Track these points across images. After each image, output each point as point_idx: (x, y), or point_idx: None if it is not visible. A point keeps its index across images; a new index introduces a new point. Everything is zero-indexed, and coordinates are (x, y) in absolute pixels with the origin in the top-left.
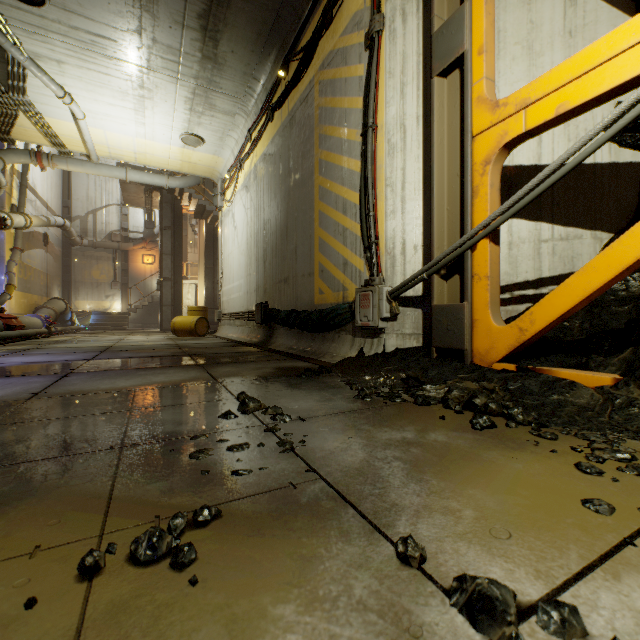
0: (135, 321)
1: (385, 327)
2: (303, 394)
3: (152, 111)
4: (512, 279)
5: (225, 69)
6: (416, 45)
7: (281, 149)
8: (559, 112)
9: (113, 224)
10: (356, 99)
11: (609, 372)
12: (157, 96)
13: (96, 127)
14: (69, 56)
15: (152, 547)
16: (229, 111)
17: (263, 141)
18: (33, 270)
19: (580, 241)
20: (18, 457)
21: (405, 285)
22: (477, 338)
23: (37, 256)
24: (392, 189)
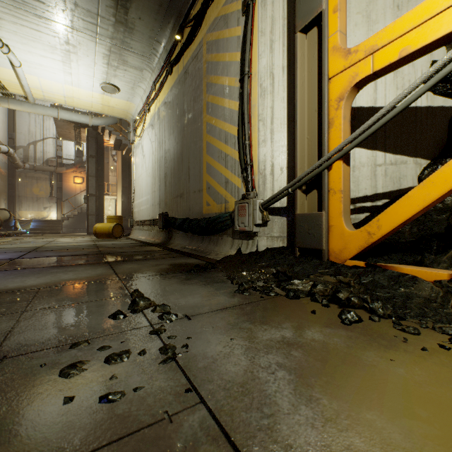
0: (68, 227)
1: (258, 231)
2: (191, 289)
3: (77, 63)
4: (355, 194)
5: (134, 32)
6: (282, 11)
7: (178, 95)
8: (402, 55)
9: (50, 153)
10: (235, 54)
11: (442, 268)
12: (80, 51)
13: (31, 74)
14: (4, 13)
15: None
16: (138, 67)
17: (164, 90)
18: None
19: (405, 165)
20: None
21: (274, 198)
22: (332, 240)
23: None
24: (263, 123)
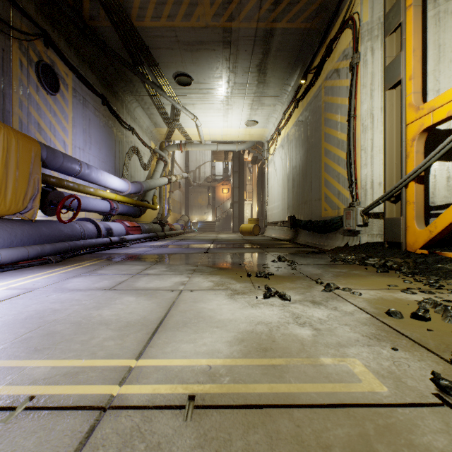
0: (218, 226)
1: (360, 230)
2: (306, 259)
3: (231, 114)
4: (449, 200)
5: (270, 85)
6: (380, 66)
7: (302, 125)
8: (448, 115)
9: (208, 172)
10: (344, 99)
11: None
12: (234, 107)
13: (205, 128)
14: (197, 101)
15: (260, 274)
16: (272, 104)
17: (292, 119)
18: (175, 201)
19: None
20: (218, 264)
21: (370, 206)
22: (408, 236)
23: (176, 194)
24: (364, 151)
